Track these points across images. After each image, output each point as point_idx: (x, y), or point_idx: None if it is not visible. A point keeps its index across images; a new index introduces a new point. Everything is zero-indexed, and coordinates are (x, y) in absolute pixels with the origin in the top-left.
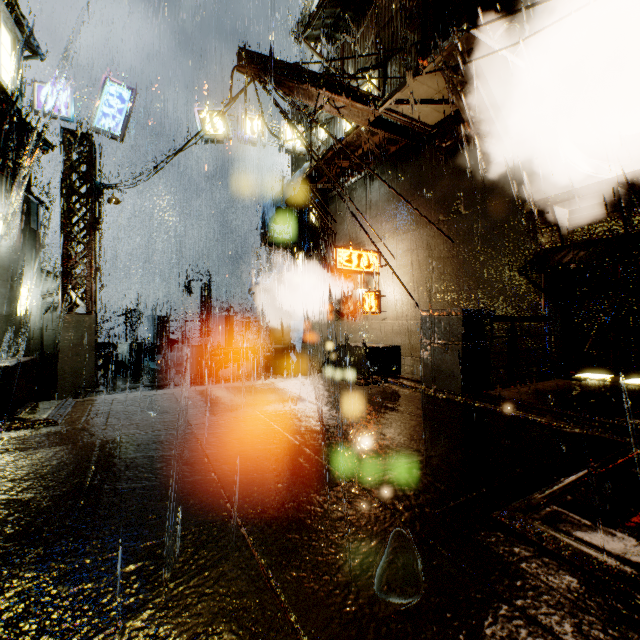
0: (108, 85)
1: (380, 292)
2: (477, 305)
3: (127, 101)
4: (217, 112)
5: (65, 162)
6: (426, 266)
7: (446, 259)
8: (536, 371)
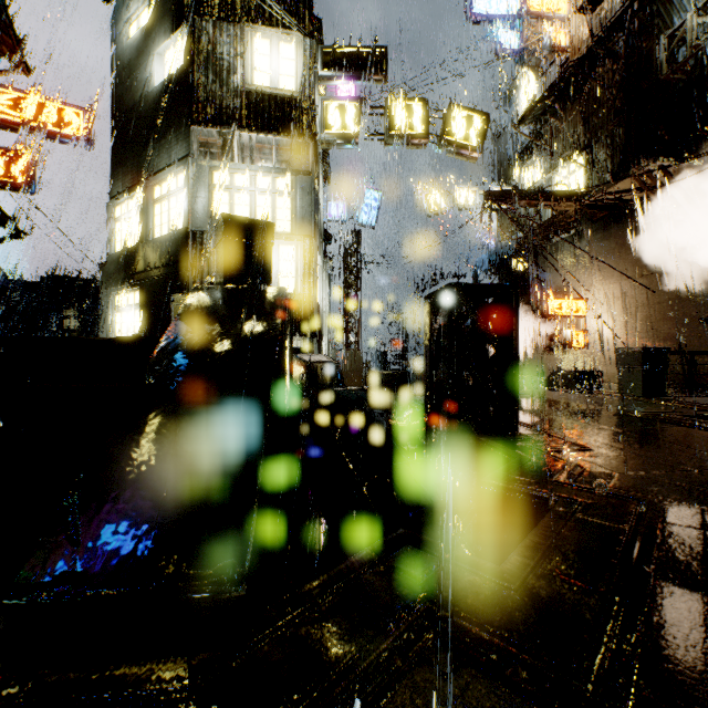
0: (367, 192)
1: (587, 331)
2: (675, 342)
3: (378, 200)
4: (439, 192)
5: (346, 251)
6: (630, 311)
7: (648, 306)
8: None
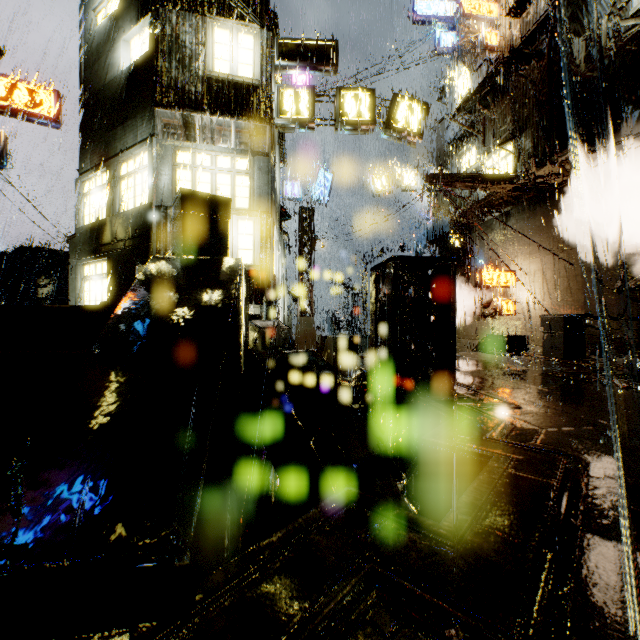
0: (320, 173)
1: (515, 300)
2: (591, 310)
3: (330, 181)
4: (384, 174)
5: (301, 227)
6: (553, 282)
7: (568, 277)
8: (632, 354)
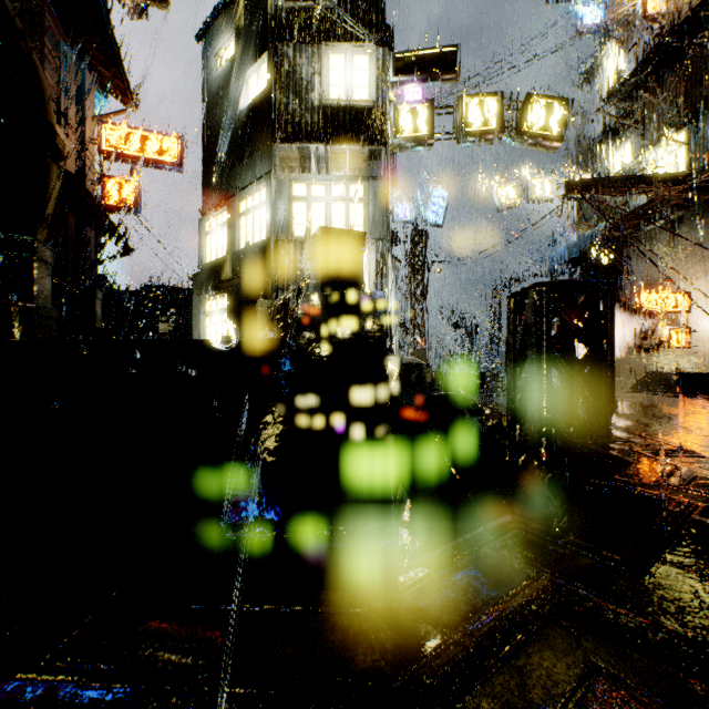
0: (434, 191)
1: (689, 328)
2: None
3: (446, 198)
4: (511, 185)
5: (413, 252)
6: None
7: None
8: None
